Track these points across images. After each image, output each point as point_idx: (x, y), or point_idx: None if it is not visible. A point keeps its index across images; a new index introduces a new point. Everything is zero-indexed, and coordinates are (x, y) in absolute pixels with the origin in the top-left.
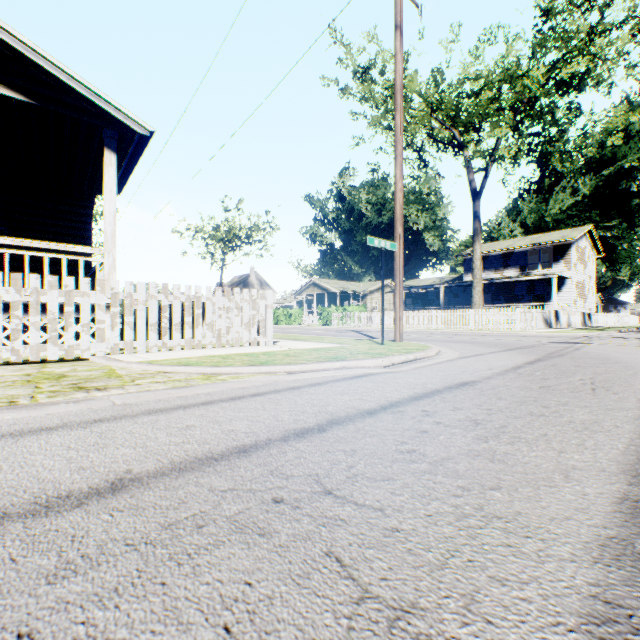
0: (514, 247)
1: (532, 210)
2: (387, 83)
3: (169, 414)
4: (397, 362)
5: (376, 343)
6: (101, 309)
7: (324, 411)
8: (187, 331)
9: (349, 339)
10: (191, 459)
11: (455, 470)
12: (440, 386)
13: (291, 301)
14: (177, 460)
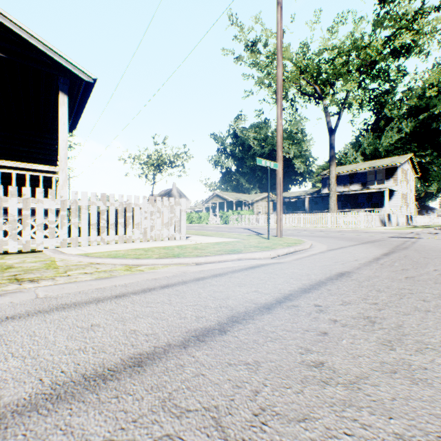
0: (357, 169)
1: (369, 143)
2: (268, 53)
3: (80, 309)
4: (281, 254)
5: (263, 238)
6: (52, 212)
7: (224, 306)
8: (120, 229)
9: (242, 235)
10: (77, 378)
11: (379, 399)
12: (322, 277)
13: (201, 207)
14: (60, 380)
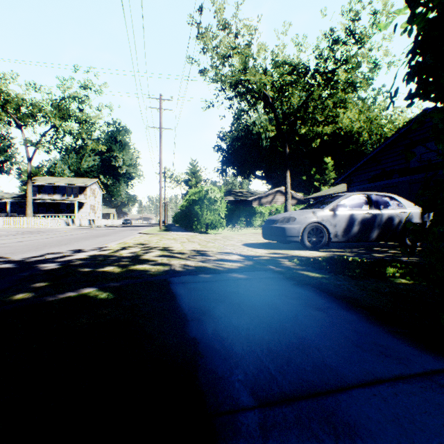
0: (59, 184)
1: (74, 163)
2: None
3: None
4: None
5: None
6: None
7: None
8: None
9: None
10: None
11: None
12: None
13: None
14: None
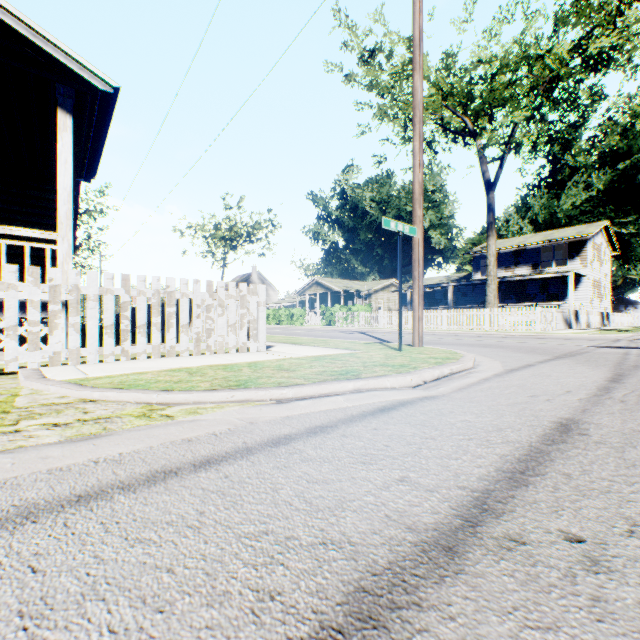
0: (526, 244)
1: (543, 206)
2: (394, 68)
3: None
4: (429, 379)
5: (391, 348)
6: (34, 306)
7: (335, 538)
8: (155, 335)
9: (357, 343)
10: None
11: None
12: (531, 436)
13: (293, 301)
14: None
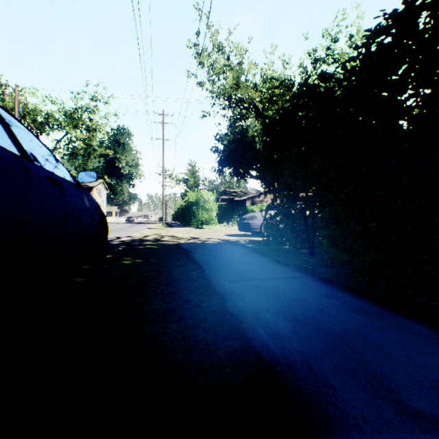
0: None
1: (81, 164)
2: None
3: None
4: None
5: None
6: None
7: None
8: None
9: None
10: None
11: None
12: None
13: None
14: None
